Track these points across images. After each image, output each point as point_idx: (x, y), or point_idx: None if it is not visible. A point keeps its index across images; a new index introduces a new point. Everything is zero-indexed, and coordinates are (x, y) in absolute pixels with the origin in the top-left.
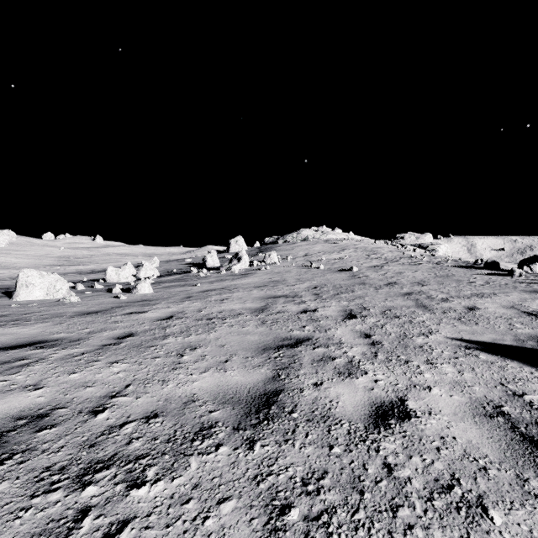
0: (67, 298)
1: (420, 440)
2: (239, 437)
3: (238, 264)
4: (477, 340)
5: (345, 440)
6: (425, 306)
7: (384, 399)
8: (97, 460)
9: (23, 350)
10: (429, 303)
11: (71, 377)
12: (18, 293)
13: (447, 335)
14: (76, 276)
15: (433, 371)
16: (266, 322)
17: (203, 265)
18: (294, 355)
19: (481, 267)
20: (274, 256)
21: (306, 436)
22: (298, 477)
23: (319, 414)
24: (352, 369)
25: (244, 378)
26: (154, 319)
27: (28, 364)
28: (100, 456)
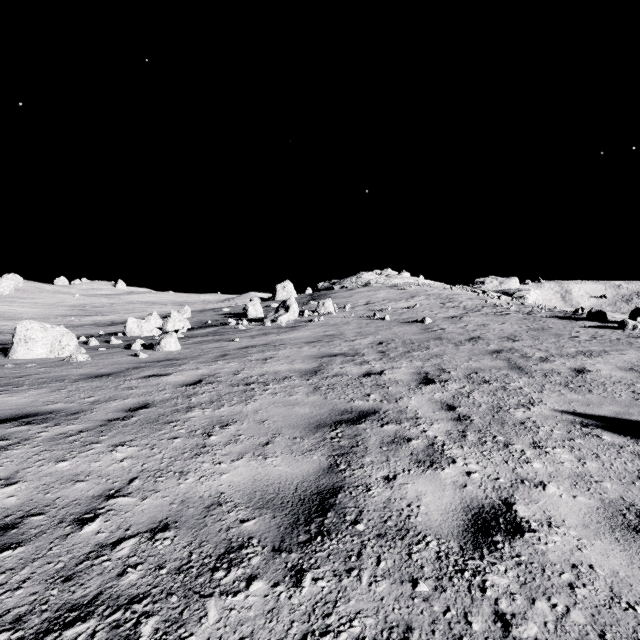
0: (74, 357)
1: (543, 570)
2: (280, 564)
3: (285, 314)
4: (594, 414)
5: (433, 571)
6: (520, 367)
7: (483, 502)
8: (72, 604)
9: (3, 427)
10: (525, 364)
11: (59, 467)
12: (15, 350)
13: (555, 407)
14: (91, 328)
15: (544, 458)
16: (320, 388)
17: (243, 315)
18: (357, 434)
19: (583, 318)
20: (329, 305)
21: (377, 563)
22: (369, 639)
23: (394, 525)
24: (435, 455)
25: (290, 469)
26: (178, 385)
27: (5, 447)
28: (77, 596)
